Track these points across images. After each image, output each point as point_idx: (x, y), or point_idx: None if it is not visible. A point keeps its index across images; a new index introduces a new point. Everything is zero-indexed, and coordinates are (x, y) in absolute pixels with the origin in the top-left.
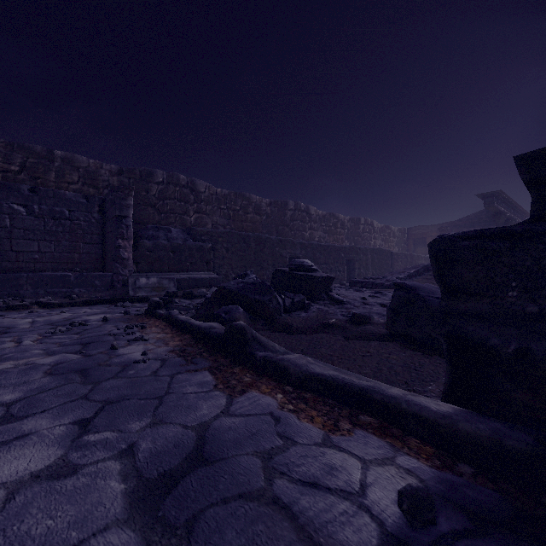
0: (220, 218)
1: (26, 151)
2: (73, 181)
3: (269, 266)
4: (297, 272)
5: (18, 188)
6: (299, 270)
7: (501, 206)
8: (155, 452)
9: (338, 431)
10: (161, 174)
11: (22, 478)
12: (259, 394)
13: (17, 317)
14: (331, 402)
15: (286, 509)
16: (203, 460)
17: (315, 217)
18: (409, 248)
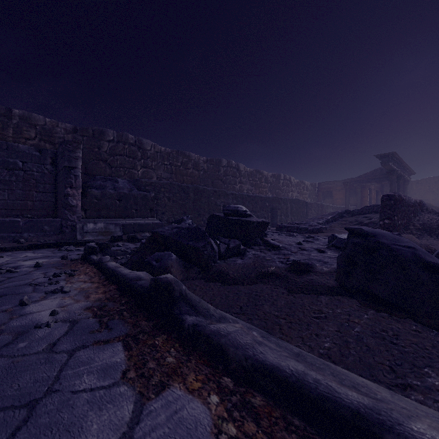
0: (164, 173)
1: None
2: (31, 137)
3: (205, 213)
4: (231, 217)
5: None
6: (234, 215)
7: (394, 164)
8: None
9: None
10: (112, 133)
11: None
12: (184, 393)
13: None
14: (297, 422)
15: None
16: None
17: (244, 173)
18: (319, 199)
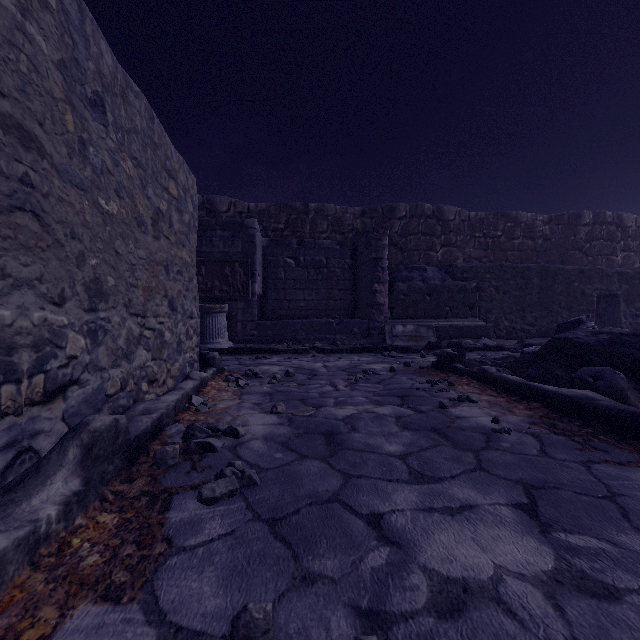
0: (474, 250)
1: (289, 209)
2: (323, 230)
3: (561, 310)
4: None
5: (289, 243)
6: None
7: None
8: None
9: None
10: (404, 207)
11: (536, 575)
12: None
13: (309, 361)
14: None
15: None
16: None
17: (634, 230)
18: None
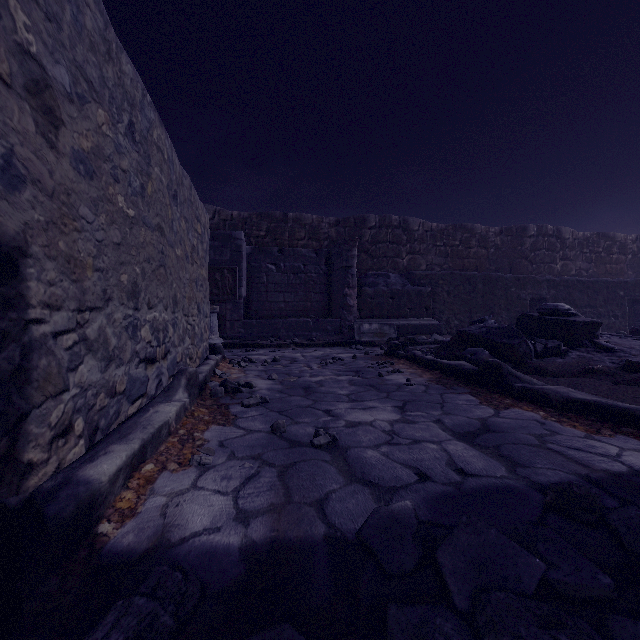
0: (435, 257)
1: (270, 218)
2: (301, 237)
3: (501, 311)
4: (549, 317)
5: (271, 250)
6: (552, 314)
7: None
8: (455, 424)
9: (599, 434)
10: (374, 218)
11: (389, 420)
12: (522, 410)
13: (290, 352)
14: (593, 419)
15: (557, 452)
16: (490, 431)
17: (571, 241)
18: None
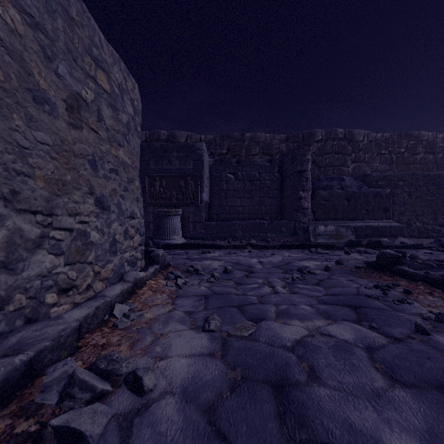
0: (380, 164)
1: (230, 138)
2: (256, 153)
3: None
4: None
5: (230, 162)
6: None
7: None
8: None
9: None
10: (320, 132)
11: None
12: None
13: (245, 256)
14: None
15: None
16: None
17: None
18: None
